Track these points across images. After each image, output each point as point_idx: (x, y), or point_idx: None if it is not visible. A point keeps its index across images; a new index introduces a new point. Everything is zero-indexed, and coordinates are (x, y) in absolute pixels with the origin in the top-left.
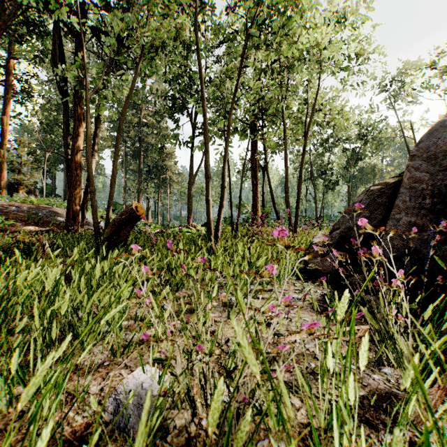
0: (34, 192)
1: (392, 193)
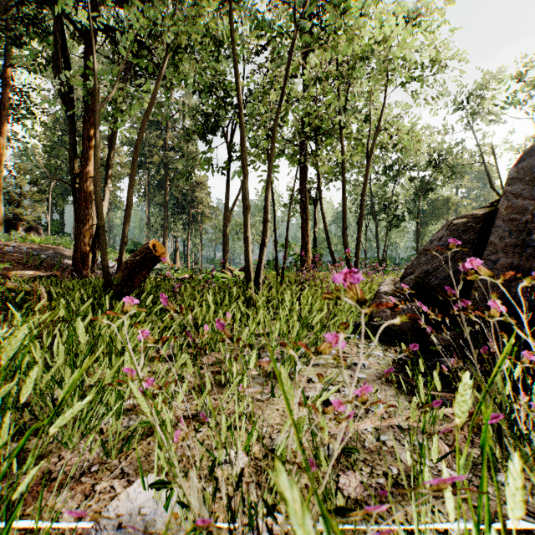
0: (37, 229)
1: (481, 227)
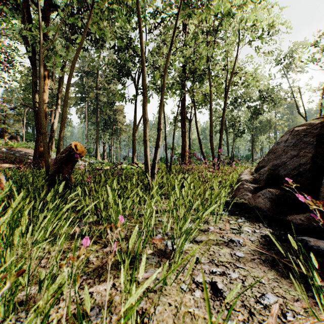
0: (17, 138)
1: (317, 132)
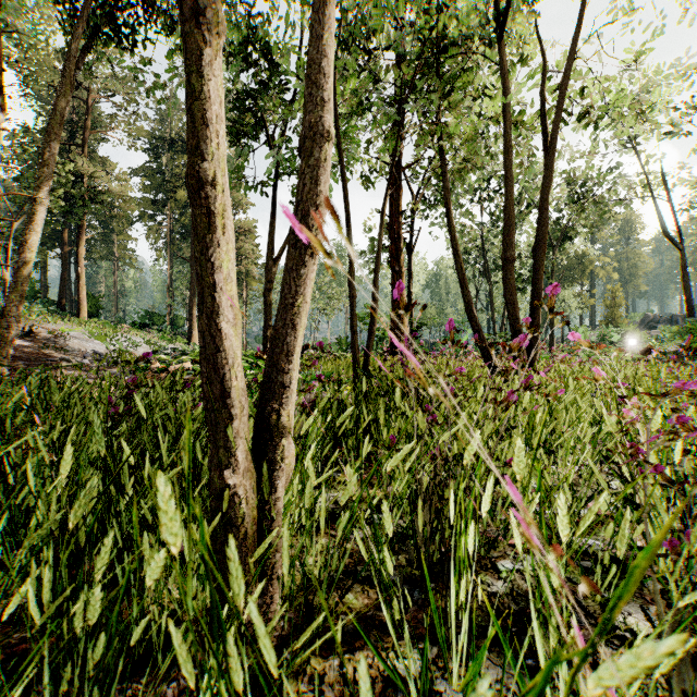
0: None
1: None
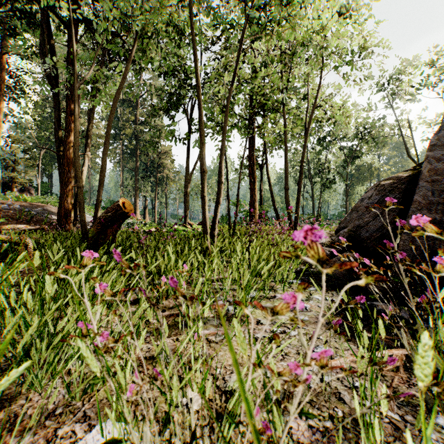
0: (29, 190)
1: (405, 187)
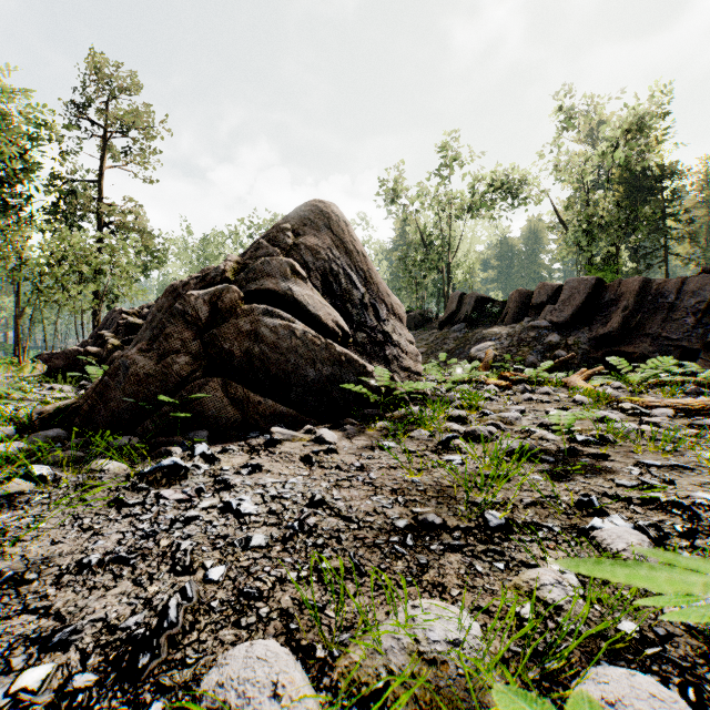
0: None
1: None
